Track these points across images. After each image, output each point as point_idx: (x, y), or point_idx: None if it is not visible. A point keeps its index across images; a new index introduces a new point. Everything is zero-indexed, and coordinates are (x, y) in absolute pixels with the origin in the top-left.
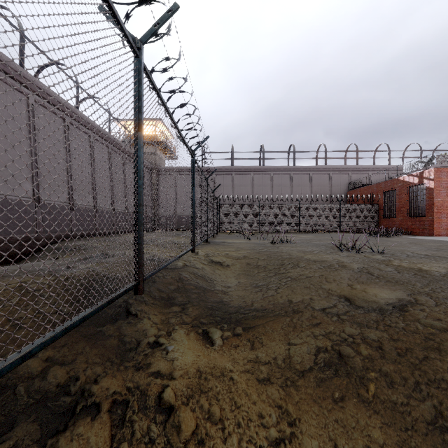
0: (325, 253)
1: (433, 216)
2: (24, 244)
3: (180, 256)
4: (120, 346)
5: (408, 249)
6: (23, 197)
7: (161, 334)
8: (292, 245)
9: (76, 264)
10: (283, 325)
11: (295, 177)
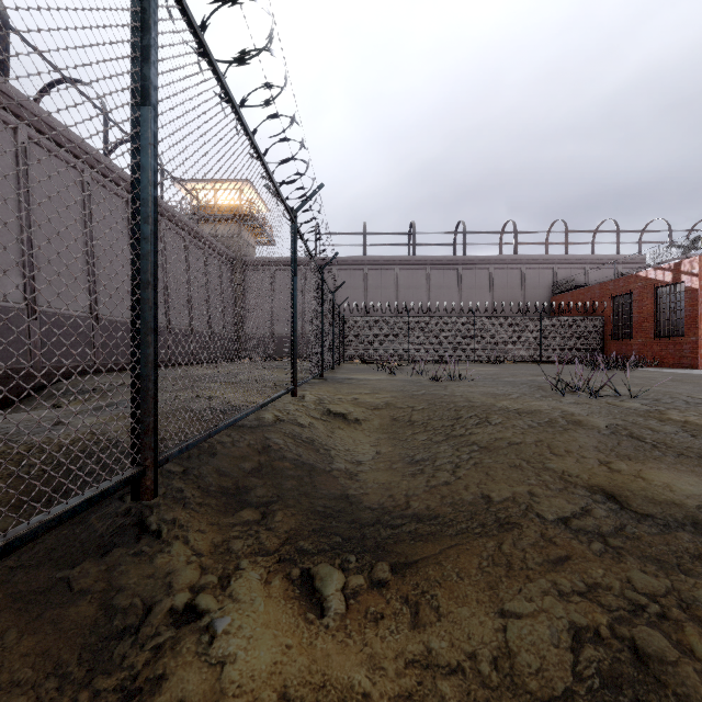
0: (532, 397)
1: (698, 336)
2: (6, 382)
3: (266, 404)
4: (97, 625)
5: (677, 391)
6: (6, 302)
7: (205, 585)
8: (468, 383)
9: (75, 418)
10: (482, 560)
11: (465, 274)
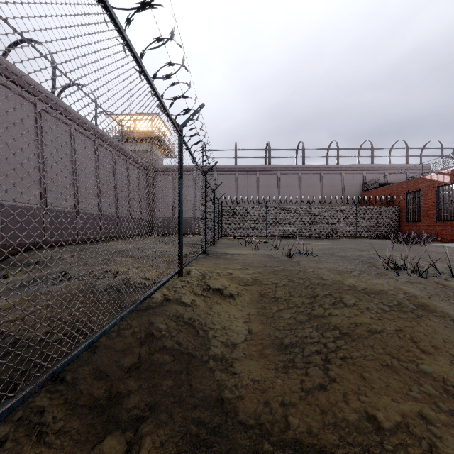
0: (370, 275)
1: None
2: None
3: (148, 296)
4: None
5: None
6: None
7: None
8: (314, 259)
9: None
10: None
11: (304, 177)
